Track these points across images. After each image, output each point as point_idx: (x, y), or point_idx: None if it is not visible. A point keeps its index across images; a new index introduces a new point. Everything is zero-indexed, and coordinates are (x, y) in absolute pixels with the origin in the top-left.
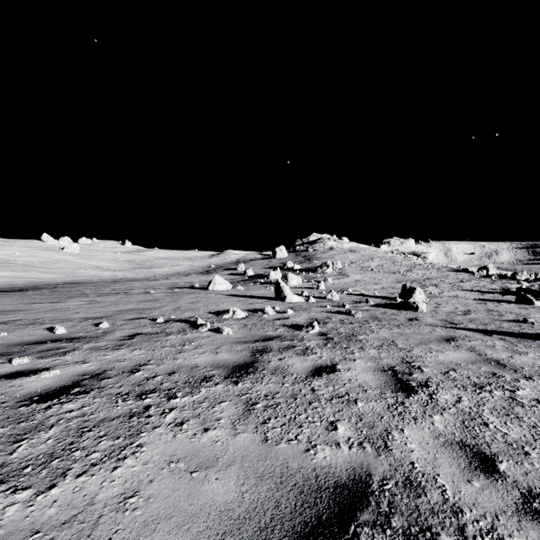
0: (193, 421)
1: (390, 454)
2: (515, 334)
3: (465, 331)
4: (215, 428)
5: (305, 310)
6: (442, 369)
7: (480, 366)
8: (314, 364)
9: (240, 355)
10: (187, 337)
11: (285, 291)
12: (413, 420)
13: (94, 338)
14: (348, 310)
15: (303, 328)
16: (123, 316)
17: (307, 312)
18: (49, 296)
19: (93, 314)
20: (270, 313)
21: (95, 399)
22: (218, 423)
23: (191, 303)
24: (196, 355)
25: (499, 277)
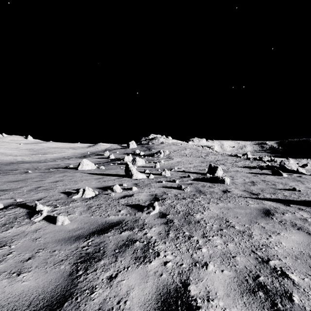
0: None
1: None
2: (301, 202)
3: (268, 201)
4: None
5: (147, 185)
6: (310, 274)
7: None
8: (158, 286)
9: (53, 276)
10: (6, 234)
11: (132, 170)
12: None
13: None
14: (180, 185)
15: (144, 209)
16: None
17: (148, 188)
18: None
19: None
20: (117, 191)
21: None
22: None
23: (53, 182)
24: None
25: (253, 159)
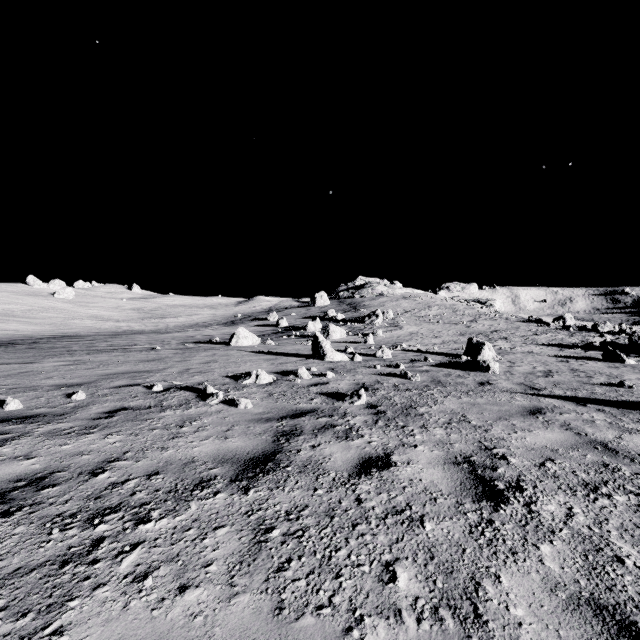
0: (165, 570)
1: (485, 633)
2: (614, 403)
3: (552, 399)
4: (199, 583)
5: (350, 371)
6: (535, 460)
7: (584, 453)
8: (360, 453)
9: (258, 441)
10: (189, 412)
11: (325, 347)
12: (510, 555)
13: (58, 417)
14: (404, 371)
15: (346, 398)
16: (110, 383)
17: (352, 375)
18: (22, 354)
19: (70, 379)
20: (304, 376)
21: (17, 528)
22: (205, 572)
23: (204, 363)
24: (195, 442)
25: (578, 328)
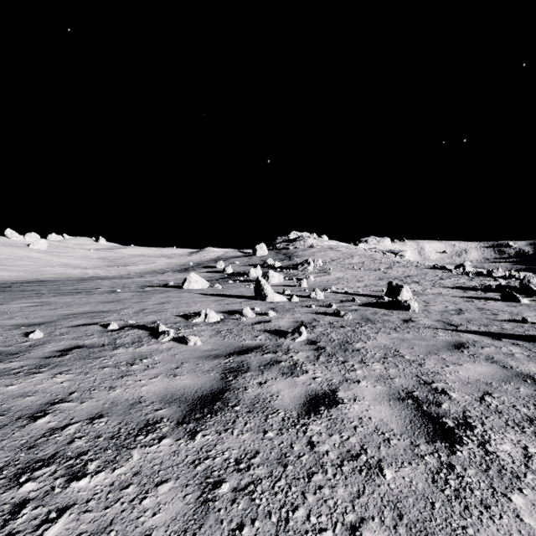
0: None
1: None
2: (524, 337)
3: (469, 334)
4: None
5: (289, 310)
6: (474, 394)
7: (517, 386)
8: (306, 390)
9: (207, 379)
10: (141, 350)
11: (266, 290)
12: (484, 510)
13: (11, 355)
14: (337, 310)
15: (288, 335)
16: (69, 322)
17: (291, 313)
18: None
19: (32, 319)
20: (249, 315)
21: None
22: None
23: (159, 304)
24: (144, 381)
25: (476, 274)
